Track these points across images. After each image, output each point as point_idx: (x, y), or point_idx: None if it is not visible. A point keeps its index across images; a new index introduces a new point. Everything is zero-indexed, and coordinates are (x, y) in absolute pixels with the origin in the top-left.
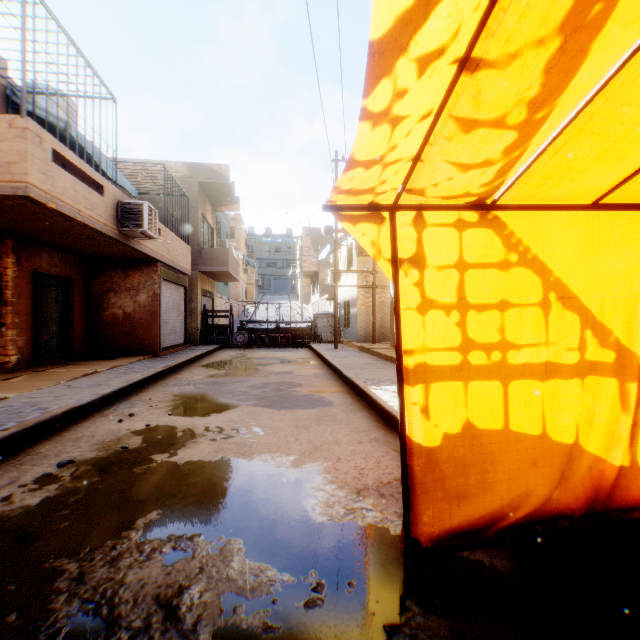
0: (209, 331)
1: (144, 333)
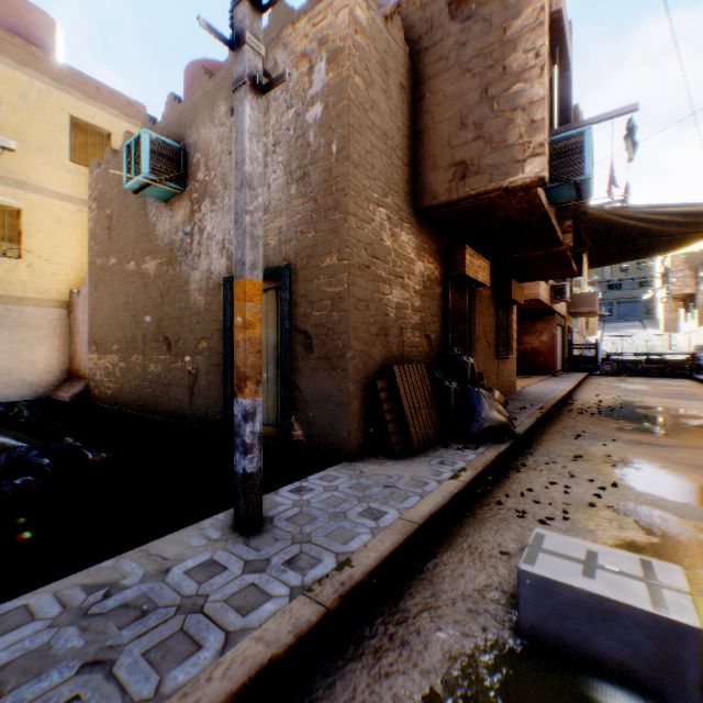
0: (573, 361)
1: (544, 360)
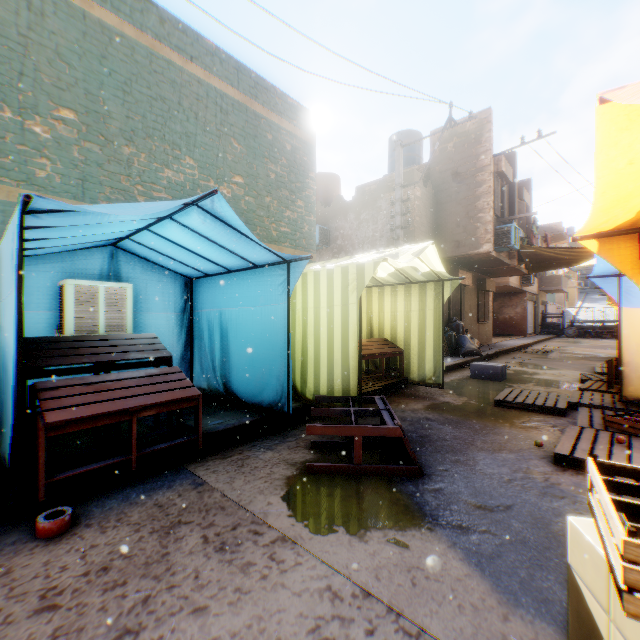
0: (544, 327)
1: (518, 326)
